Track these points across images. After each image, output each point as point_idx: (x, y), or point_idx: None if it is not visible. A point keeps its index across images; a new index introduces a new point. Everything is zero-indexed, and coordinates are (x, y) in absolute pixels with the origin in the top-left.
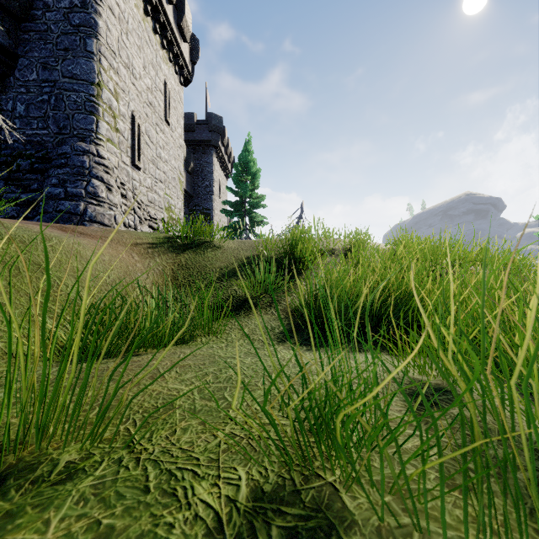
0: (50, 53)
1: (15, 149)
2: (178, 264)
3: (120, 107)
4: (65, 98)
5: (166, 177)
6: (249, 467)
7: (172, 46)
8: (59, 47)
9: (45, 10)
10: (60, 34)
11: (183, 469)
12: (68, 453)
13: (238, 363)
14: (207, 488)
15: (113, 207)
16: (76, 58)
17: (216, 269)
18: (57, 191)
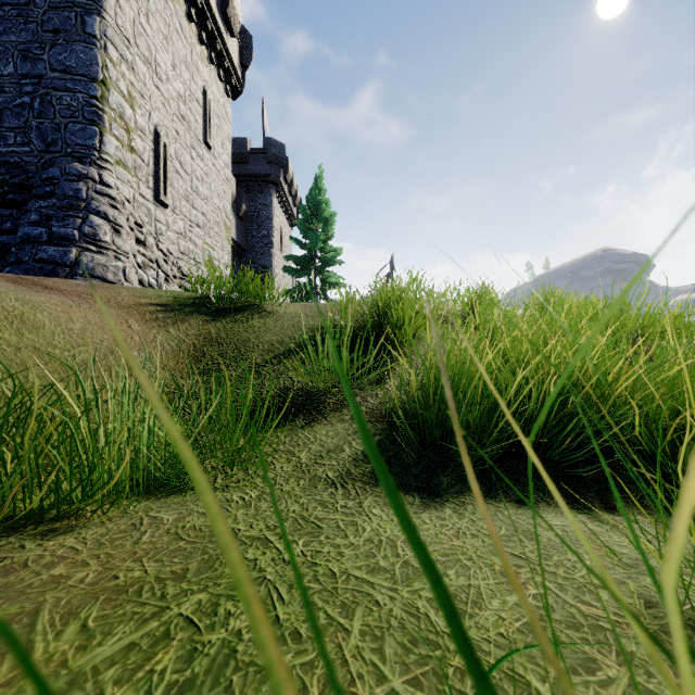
0: (32, 36)
1: None
2: (205, 338)
3: (136, 117)
4: (54, 100)
5: (206, 220)
6: None
7: (214, 41)
8: (46, 28)
9: None
10: (47, 10)
11: None
12: None
13: None
14: None
15: (121, 256)
16: (70, 43)
17: (263, 344)
18: (37, 232)
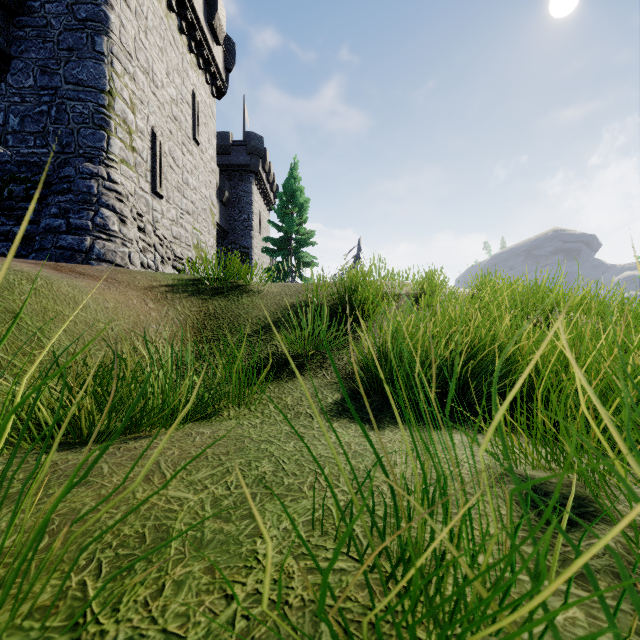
0: (50, 54)
1: (7, 172)
2: (205, 313)
3: (137, 121)
4: (68, 109)
5: (194, 208)
6: None
7: (202, 50)
8: (61, 46)
9: (43, 1)
10: (62, 31)
11: None
12: None
13: (255, 511)
14: None
15: (127, 243)
16: (82, 60)
17: (252, 319)
18: (57, 223)
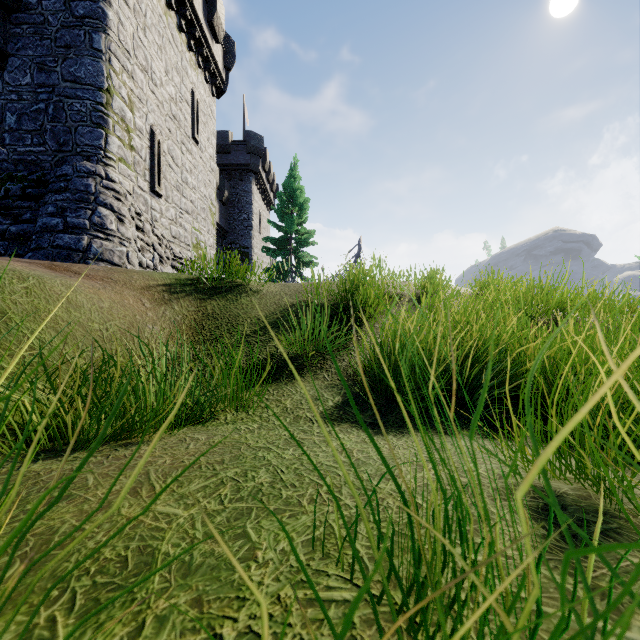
0: (47, 51)
1: (4, 170)
2: (203, 313)
3: (135, 119)
4: (66, 106)
5: (194, 207)
6: None
7: (201, 48)
8: (58, 44)
9: None
10: (60, 28)
11: None
12: None
13: (239, 569)
14: None
15: (125, 242)
16: (79, 57)
17: (251, 319)
18: (54, 222)
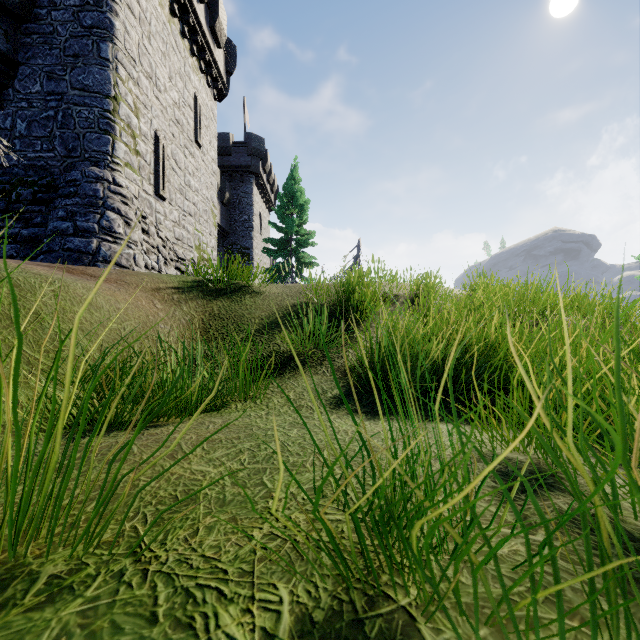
0: (56, 60)
1: (15, 175)
2: (210, 314)
3: (140, 125)
4: (74, 114)
5: (196, 209)
6: (294, 584)
7: (203, 53)
8: (67, 53)
9: (50, 8)
10: (68, 38)
11: (204, 587)
12: (53, 563)
13: (278, 447)
14: (236, 616)
15: (132, 245)
16: (87, 66)
17: (255, 319)
18: (65, 226)
